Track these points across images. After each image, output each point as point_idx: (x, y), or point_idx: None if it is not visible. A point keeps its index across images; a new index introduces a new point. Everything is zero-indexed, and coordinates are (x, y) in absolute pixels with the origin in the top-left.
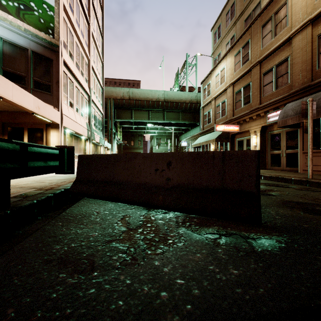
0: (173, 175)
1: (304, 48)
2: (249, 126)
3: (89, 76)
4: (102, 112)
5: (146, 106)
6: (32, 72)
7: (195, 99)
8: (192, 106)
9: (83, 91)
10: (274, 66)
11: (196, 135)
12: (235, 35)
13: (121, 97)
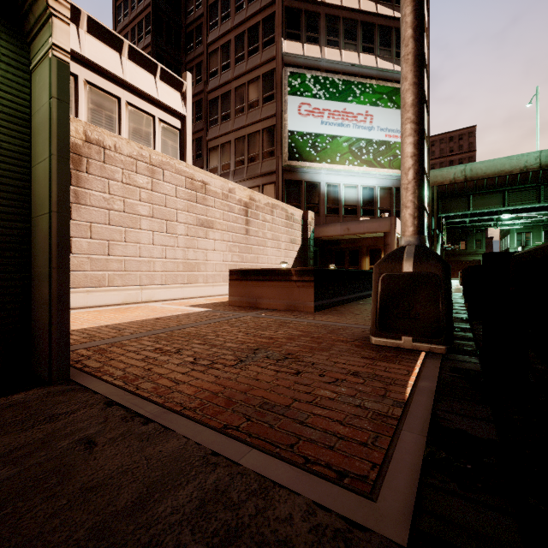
0: None
1: None
2: None
3: None
4: (428, 213)
5: (497, 185)
6: (394, 204)
7: None
8: None
9: None
10: None
11: None
12: None
13: (450, 180)
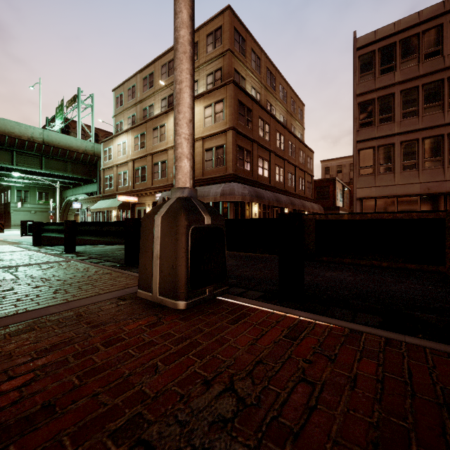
0: None
1: (172, 160)
2: (145, 199)
3: None
4: None
5: (8, 143)
6: None
7: (91, 150)
8: (87, 158)
9: None
10: (160, 162)
11: (95, 197)
12: (136, 116)
13: None
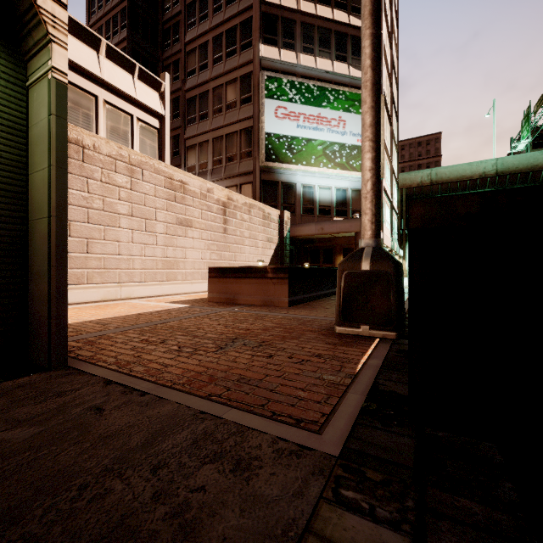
0: None
1: None
2: None
3: (390, 182)
4: (397, 214)
5: (459, 188)
6: None
7: None
8: None
9: (388, 201)
10: None
11: None
12: None
13: (417, 183)
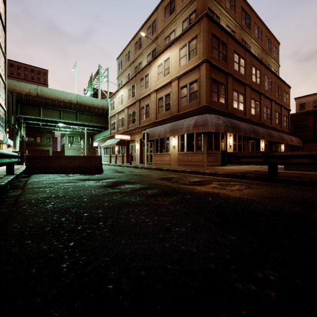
0: (76, 163)
1: (154, 102)
2: (135, 137)
3: None
4: (5, 109)
5: (57, 105)
6: None
7: (106, 106)
8: (104, 112)
9: None
10: (145, 105)
11: (106, 138)
12: (131, 74)
13: (26, 92)
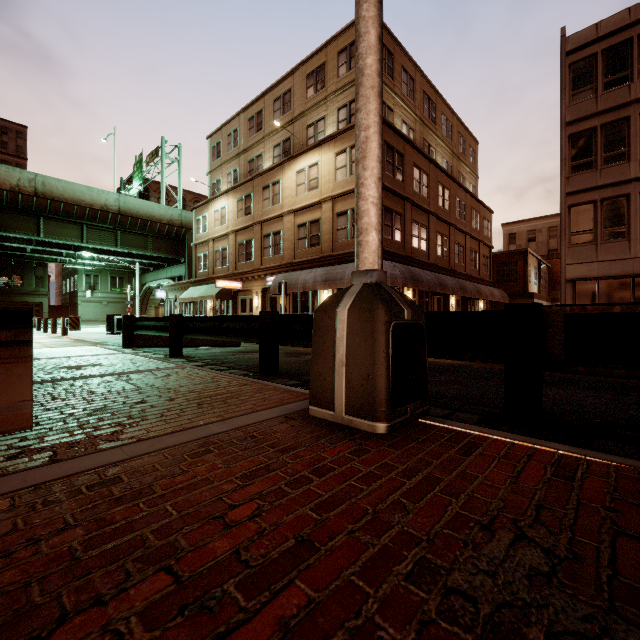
0: None
1: (290, 230)
2: (251, 285)
3: None
4: None
5: (77, 215)
6: None
7: (178, 219)
8: (173, 230)
9: None
10: (272, 233)
11: (185, 283)
12: (239, 171)
13: (12, 186)
